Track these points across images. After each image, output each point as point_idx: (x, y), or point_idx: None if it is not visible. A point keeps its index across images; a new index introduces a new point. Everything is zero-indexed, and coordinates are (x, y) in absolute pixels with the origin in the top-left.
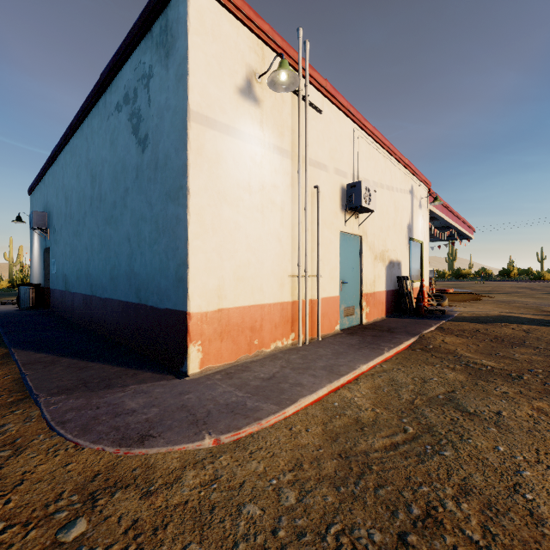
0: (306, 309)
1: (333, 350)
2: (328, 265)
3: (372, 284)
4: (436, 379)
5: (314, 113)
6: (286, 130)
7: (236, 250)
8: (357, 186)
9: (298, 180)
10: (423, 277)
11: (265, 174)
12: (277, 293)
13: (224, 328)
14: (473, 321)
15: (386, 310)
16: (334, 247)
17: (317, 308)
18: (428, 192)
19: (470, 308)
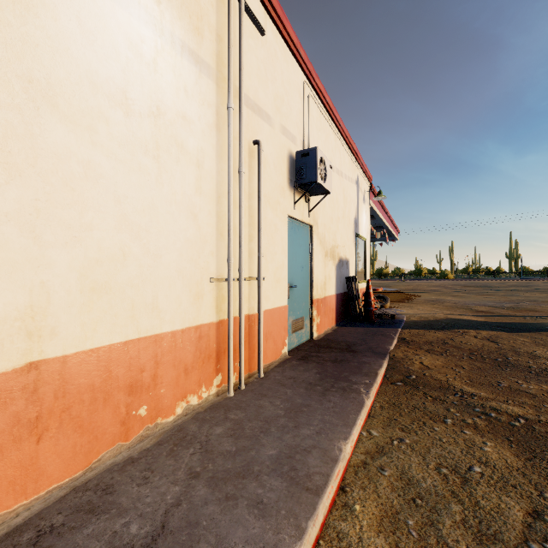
0: (241, 333)
1: (285, 401)
2: (273, 263)
3: (323, 286)
4: (480, 469)
5: (254, 29)
6: (207, 28)
7: (88, 225)
8: (311, 155)
9: (228, 120)
10: (366, 277)
11: (163, 86)
12: (188, 310)
13: (49, 406)
14: (428, 328)
15: (336, 318)
16: (281, 237)
17: (258, 328)
18: (370, 187)
19: (412, 310)
